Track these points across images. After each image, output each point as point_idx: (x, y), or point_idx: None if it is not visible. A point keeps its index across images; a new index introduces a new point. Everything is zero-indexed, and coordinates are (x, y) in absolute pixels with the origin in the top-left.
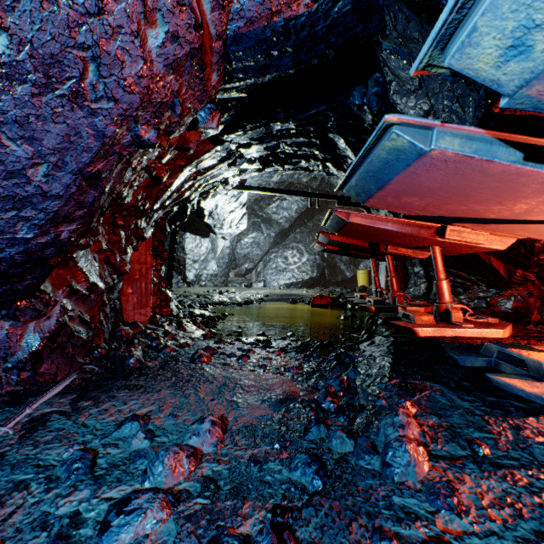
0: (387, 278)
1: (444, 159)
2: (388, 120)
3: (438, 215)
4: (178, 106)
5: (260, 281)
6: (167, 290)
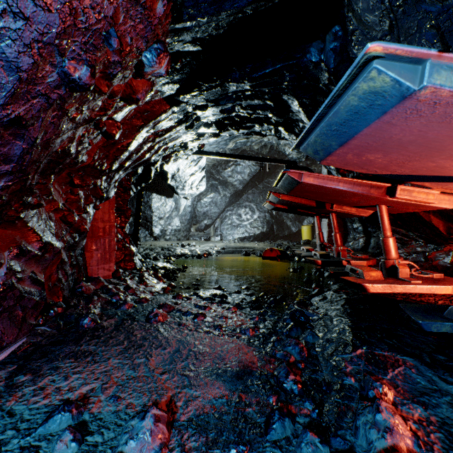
0: (328, 233)
1: (433, 101)
2: (369, 50)
3: (398, 173)
4: (113, 37)
5: (217, 235)
6: (131, 245)
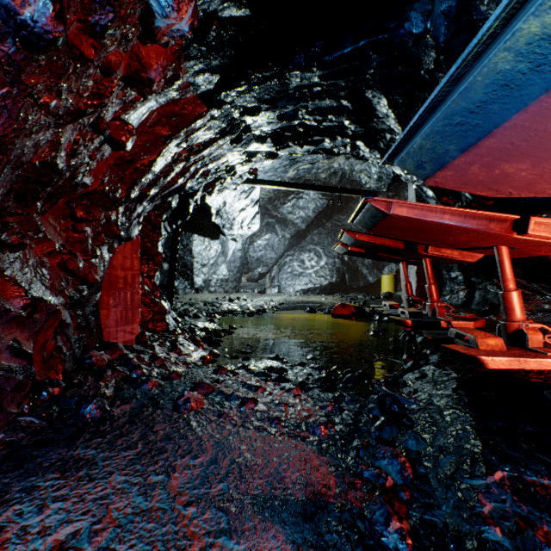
0: (417, 284)
1: None
2: None
3: (546, 195)
4: None
5: (274, 287)
6: (162, 300)
